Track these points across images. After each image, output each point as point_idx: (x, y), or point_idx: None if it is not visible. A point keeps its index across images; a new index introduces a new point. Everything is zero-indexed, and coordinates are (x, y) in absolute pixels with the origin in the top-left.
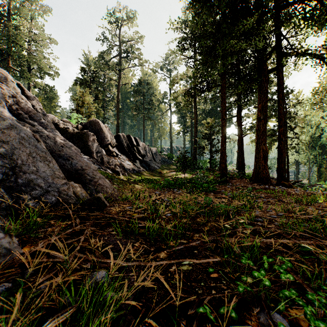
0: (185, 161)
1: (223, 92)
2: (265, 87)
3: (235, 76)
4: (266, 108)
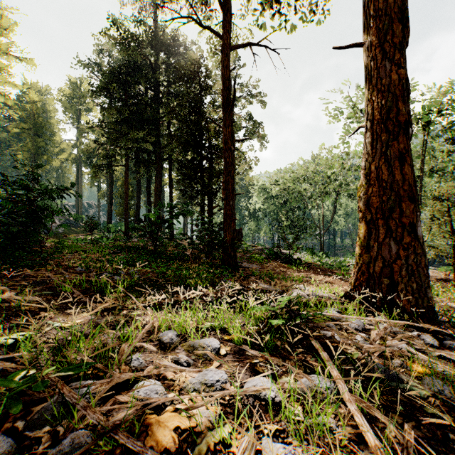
0: (92, 224)
1: (126, 172)
2: (160, 172)
3: (136, 162)
4: (161, 187)
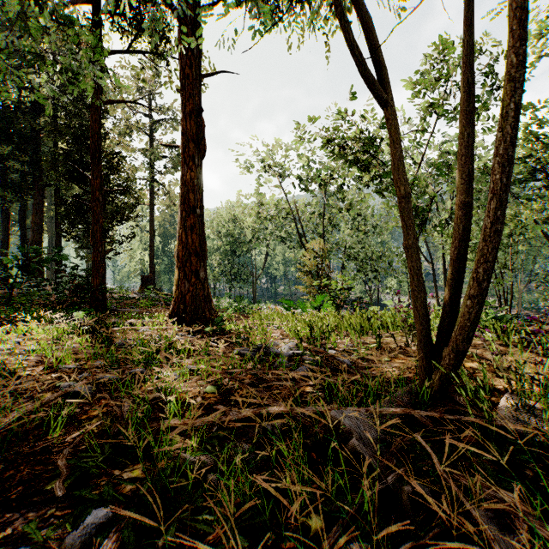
0: None
1: None
2: (40, 201)
3: None
4: (42, 220)
